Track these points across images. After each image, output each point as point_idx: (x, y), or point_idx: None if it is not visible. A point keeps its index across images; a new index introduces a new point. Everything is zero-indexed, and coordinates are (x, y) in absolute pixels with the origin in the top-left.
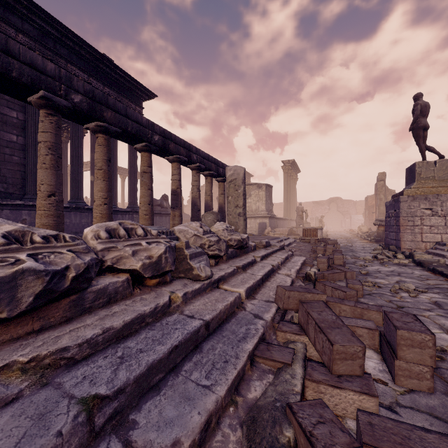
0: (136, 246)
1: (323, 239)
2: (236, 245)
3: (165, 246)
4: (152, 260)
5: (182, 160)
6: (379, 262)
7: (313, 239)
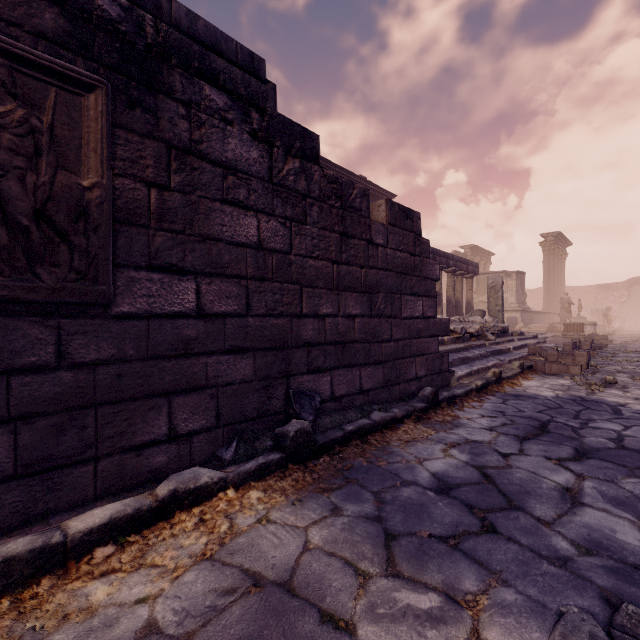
0: (469, 325)
1: (590, 335)
2: (501, 330)
3: (479, 325)
4: (476, 330)
5: (443, 268)
6: (639, 353)
7: (577, 334)
